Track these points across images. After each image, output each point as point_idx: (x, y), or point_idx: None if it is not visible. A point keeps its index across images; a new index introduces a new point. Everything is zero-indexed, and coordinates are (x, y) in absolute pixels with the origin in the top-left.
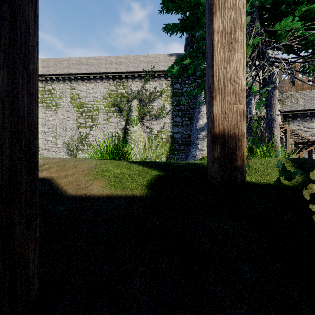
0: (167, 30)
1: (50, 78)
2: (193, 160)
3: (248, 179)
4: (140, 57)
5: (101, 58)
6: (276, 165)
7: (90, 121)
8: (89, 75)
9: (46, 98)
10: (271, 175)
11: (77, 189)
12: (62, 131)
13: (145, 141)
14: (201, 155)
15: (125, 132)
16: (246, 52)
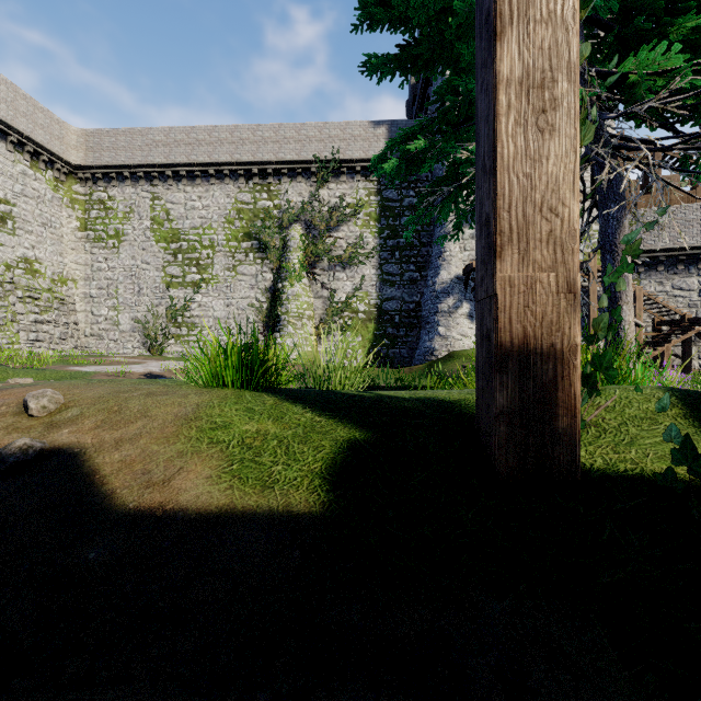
0: (370, 71)
1: (103, 174)
2: (426, 361)
3: (583, 458)
4: (308, 129)
5: (219, 131)
6: (665, 435)
7: (194, 273)
8: (193, 168)
9: (94, 220)
10: (641, 445)
11: (142, 486)
12: (132, 295)
13: (319, 316)
14: (445, 349)
15: (273, 296)
16: (581, 135)
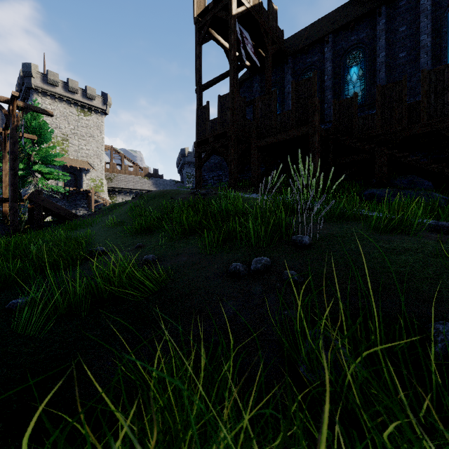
0: None
1: None
2: None
3: None
4: None
5: None
6: None
7: None
8: None
9: None
10: None
11: None
12: None
13: None
14: None
15: None
16: None
